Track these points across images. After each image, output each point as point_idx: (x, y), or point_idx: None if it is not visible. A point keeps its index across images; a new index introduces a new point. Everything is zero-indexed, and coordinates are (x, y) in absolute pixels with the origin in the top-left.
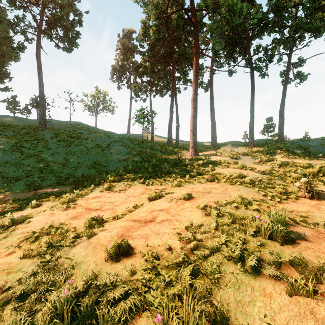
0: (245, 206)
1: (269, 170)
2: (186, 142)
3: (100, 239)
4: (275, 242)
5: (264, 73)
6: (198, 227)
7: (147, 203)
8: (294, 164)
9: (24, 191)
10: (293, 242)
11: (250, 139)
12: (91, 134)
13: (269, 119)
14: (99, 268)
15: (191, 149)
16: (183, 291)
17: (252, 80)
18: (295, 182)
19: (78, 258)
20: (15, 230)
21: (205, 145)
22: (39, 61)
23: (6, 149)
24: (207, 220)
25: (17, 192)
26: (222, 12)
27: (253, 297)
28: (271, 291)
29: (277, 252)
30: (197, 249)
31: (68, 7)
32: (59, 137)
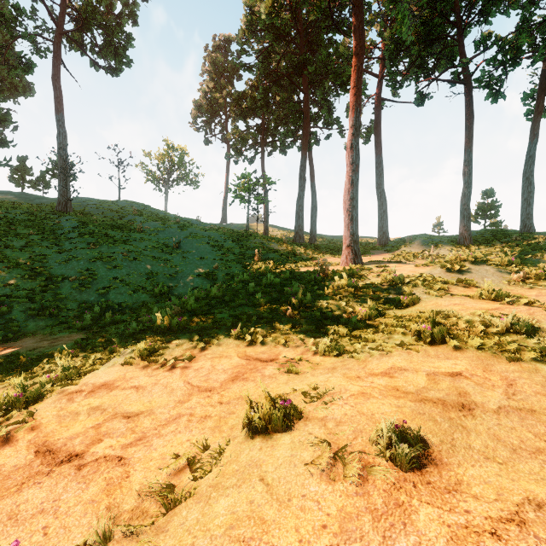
0: None
1: None
2: (327, 238)
3: None
4: None
5: (498, 91)
6: None
7: (239, 448)
8: None
9: None
10: None
11: (463, 230)
12: (149, 223)
13: (487, 192)
14: None
15: (345, 250)
16: None
17: (469, 110)
18: None
19: None
20: None
21: (365, 244)
22: (57, 89)
23: None
24: None
25: None
26: None
27: None
28: None
29: None
30: None
31: None
32: (86, 228)
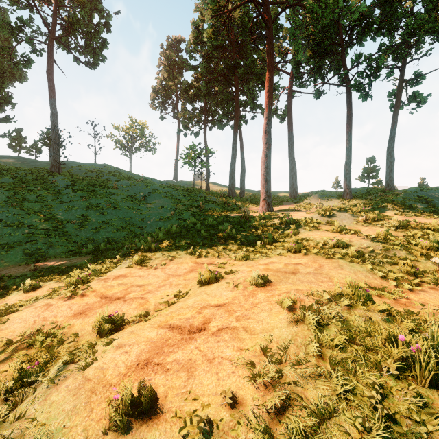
0: (363, 303)
1: (384, 234)
2: (254, 193)
3: (106, 370)
4: None
5: (367, 93)
6: (285, 349)
7: (196, 290)
8: (418, 225)
9: (21, 264)
10: None
11: (346, 188)
12: (122, 182)
13: (370, 159)
14: None
15: (262, 202)
16: None
17: (349, 105)
18: (427, 254)
19: (57, 417)
20: None
21: (281, 197)
22: (51, 81)
23: (0, 202)
24: (299, 331)
25: (11, 264)
26: (308, 3)
27: None
28: None
29: None
30: (288, 406)
31: (91, 6)
32: (77, 186)
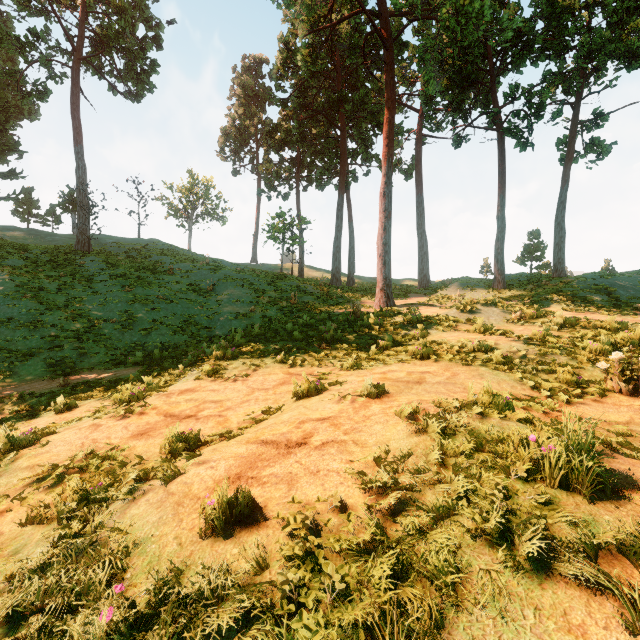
0: (500, 412)
1: (541, 335)
2: (368, 281)
3: (191, 484)
4: (577, 496)
5: (526, 141)
6: (402, 459)
7: (291, 405)
8: (590, 323)
9: (44, 378)
10: (615, 495)
11: (497, 274)
12: (179, 264)
13: (533, 233)
14: (186, 553)
15: (379, 293)
16: (378, 620)
17: (501, 156)
18: (595, 360)
19: (143, 528)
20: (16, 460)
21: (406, 287)
22: (76, 119)
23: (9, 293)
24: (420, 442)
25: (29, 379)
26: (442, 17)
27: (541, 635)
28: (584, 619)
29: (582, 519)
30: (403, 510)
31: (134, 12)
32: (116, 270)
